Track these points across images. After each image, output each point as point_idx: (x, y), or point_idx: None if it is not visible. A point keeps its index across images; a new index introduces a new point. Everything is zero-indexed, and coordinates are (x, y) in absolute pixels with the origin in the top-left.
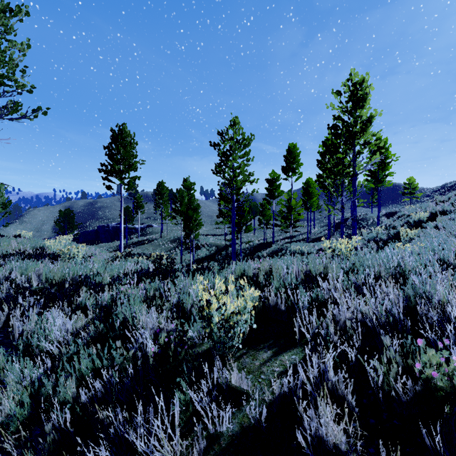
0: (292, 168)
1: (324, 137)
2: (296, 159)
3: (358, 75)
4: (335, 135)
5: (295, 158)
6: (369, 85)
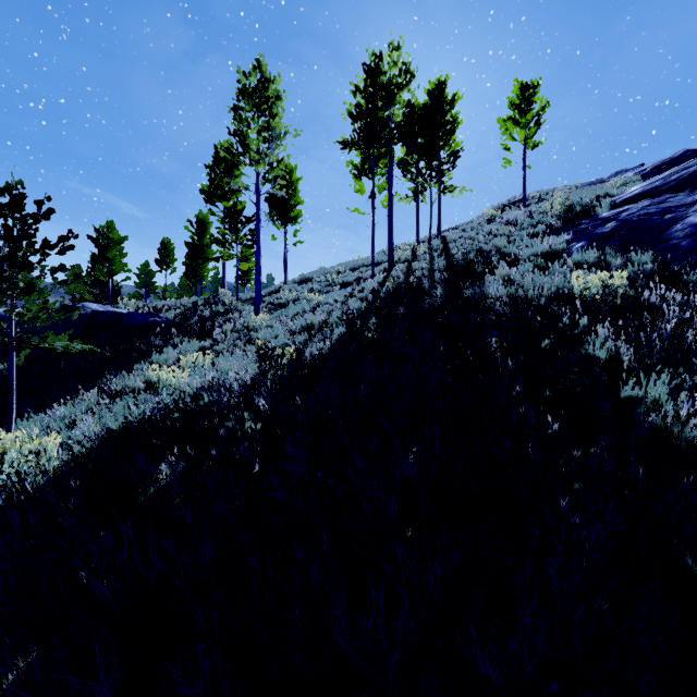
0: (166, 262)
1: (192, 242)
2: (171, 255)
3: (204, 215)
4: (190, 249)
5: (169, 253)
6: (210, 223)
